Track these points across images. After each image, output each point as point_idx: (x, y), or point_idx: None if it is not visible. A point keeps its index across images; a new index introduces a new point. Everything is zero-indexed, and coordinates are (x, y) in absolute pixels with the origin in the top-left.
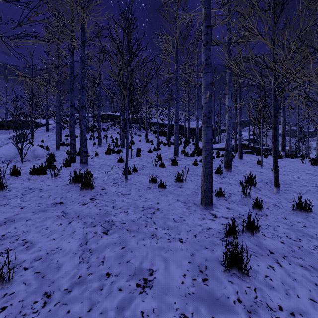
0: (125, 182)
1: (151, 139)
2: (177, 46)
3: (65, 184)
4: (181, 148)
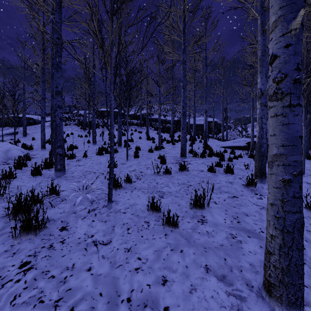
0: (108, 207)
1: (152, 136)
2: (185, 20)
3: (3, 215)
4: (187, 147)
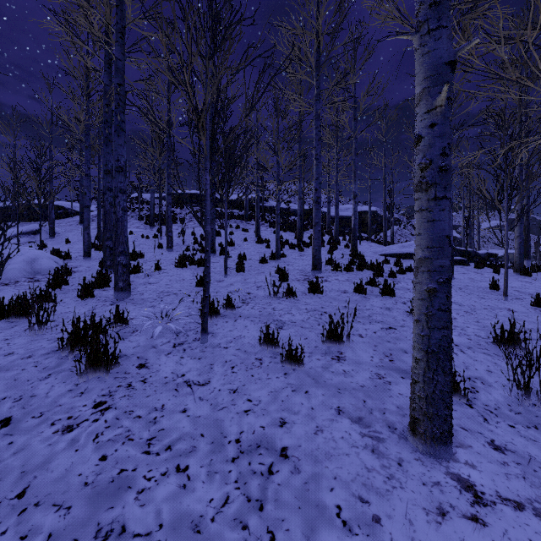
0: (202, 340)
1: (266, 237)
2: (319, 49)
3: (54, 350)
4: (323, 255)
